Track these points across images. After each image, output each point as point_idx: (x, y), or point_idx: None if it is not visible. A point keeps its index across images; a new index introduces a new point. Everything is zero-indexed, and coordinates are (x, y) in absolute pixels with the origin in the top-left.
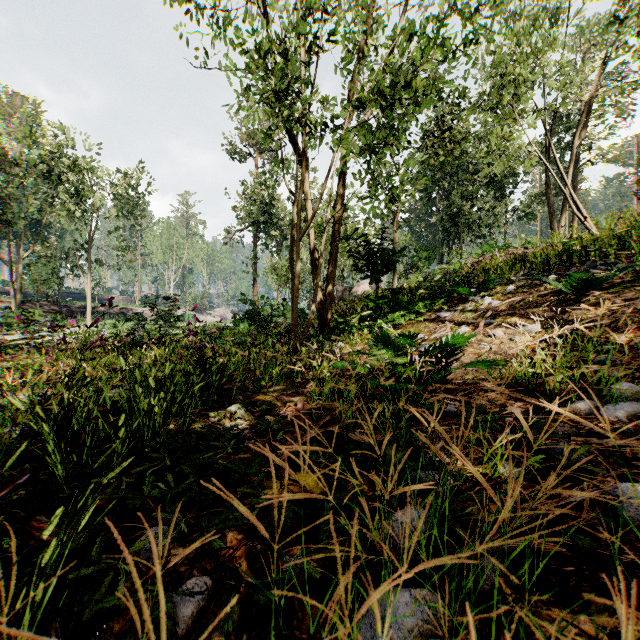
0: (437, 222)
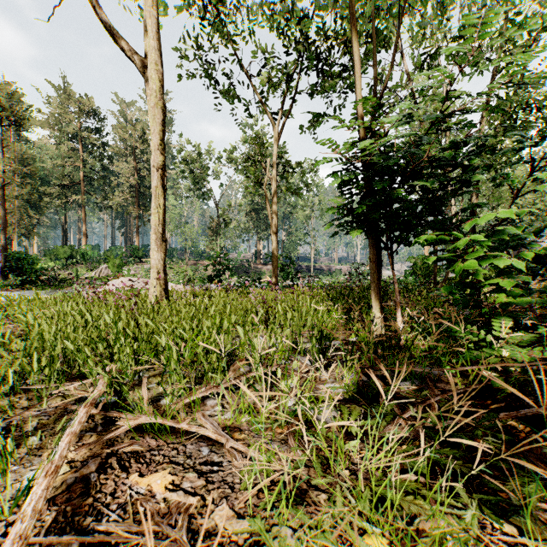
0: None
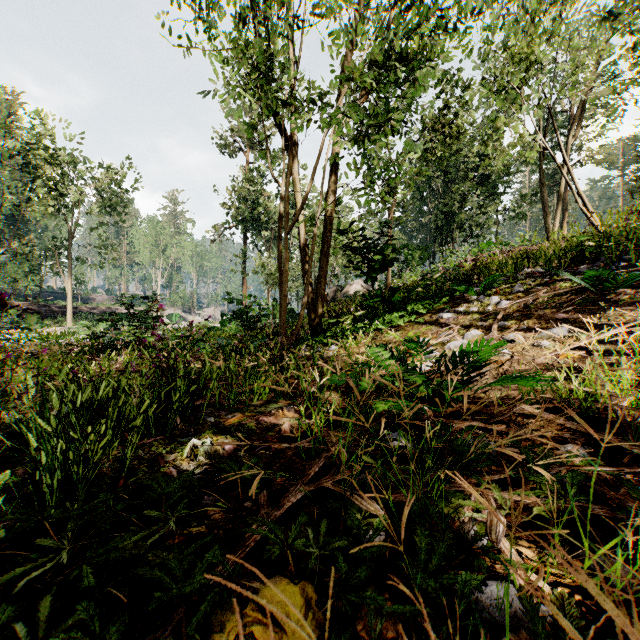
0: (428, 222)
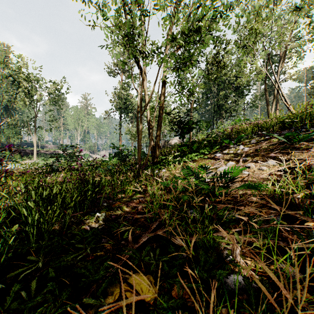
0: (210, 109)
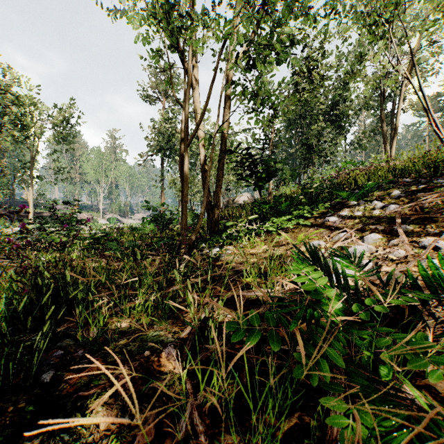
0: (295, 152)
